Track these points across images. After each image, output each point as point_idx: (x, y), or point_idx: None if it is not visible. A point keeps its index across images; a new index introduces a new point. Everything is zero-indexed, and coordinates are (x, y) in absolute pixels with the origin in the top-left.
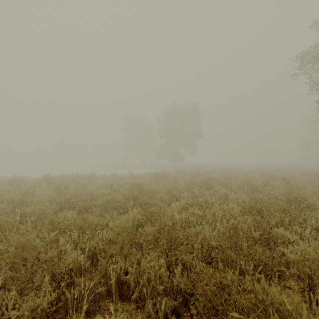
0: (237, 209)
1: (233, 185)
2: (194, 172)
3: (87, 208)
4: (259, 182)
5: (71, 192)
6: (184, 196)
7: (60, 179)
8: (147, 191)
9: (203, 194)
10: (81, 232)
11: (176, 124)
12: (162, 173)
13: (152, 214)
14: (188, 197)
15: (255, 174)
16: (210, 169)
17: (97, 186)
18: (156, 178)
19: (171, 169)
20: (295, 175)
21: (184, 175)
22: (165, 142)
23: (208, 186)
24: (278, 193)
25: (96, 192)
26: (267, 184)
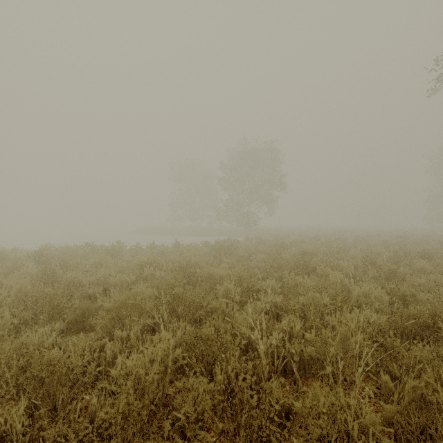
0: (378, 322)
1: (344, 264)
2: (276, 241)
3: (85, 315)
4: (385, 259)
5: (61, 282)
6: (266, 287)
7: (64, 254)
8: (201, 277)
9: (305, 288)
10: (43, 392)
11: (247, 171)
12: (226, 243)
13: (207, 342)
14: (274, 289)
15: (370, 244)
16: (297, 236)
17: (120, 267)
18: (218, 251)
19: (239, 236)
20: (436, 247)
21: (262, 247)
22: (231, 196)
23: (305, 268)
24: (434, 282)
25: (112, 279)
26: (396, 261)
